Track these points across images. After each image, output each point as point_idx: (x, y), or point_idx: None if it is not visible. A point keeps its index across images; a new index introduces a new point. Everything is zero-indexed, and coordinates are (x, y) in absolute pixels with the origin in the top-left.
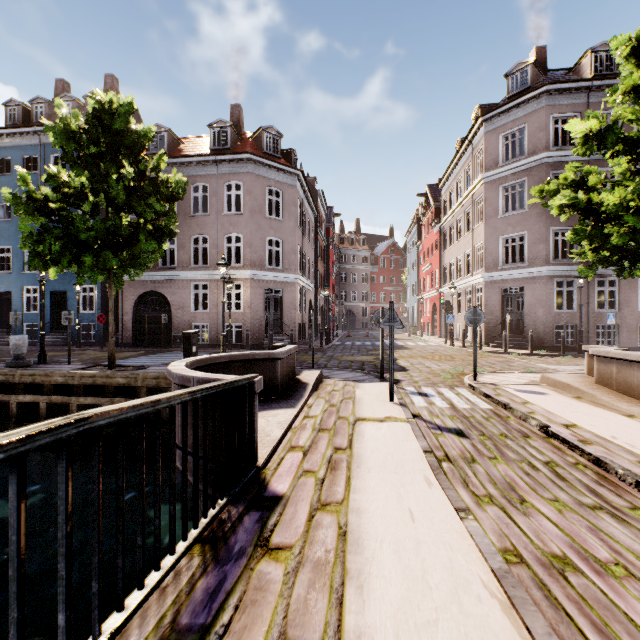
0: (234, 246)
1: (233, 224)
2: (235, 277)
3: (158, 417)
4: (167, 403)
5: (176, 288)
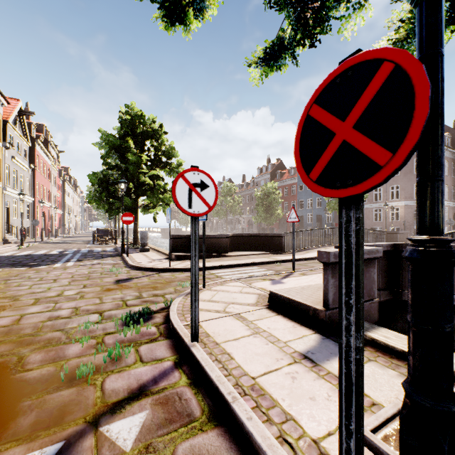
0: (395, 191)
1: (394, 181)
2: (395, 205)
3: (370, 231)
4: (371, 230)
5: (366, 211)
